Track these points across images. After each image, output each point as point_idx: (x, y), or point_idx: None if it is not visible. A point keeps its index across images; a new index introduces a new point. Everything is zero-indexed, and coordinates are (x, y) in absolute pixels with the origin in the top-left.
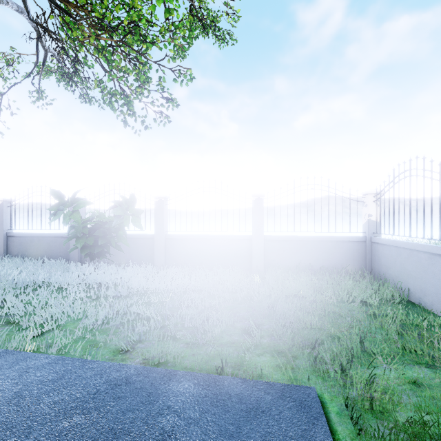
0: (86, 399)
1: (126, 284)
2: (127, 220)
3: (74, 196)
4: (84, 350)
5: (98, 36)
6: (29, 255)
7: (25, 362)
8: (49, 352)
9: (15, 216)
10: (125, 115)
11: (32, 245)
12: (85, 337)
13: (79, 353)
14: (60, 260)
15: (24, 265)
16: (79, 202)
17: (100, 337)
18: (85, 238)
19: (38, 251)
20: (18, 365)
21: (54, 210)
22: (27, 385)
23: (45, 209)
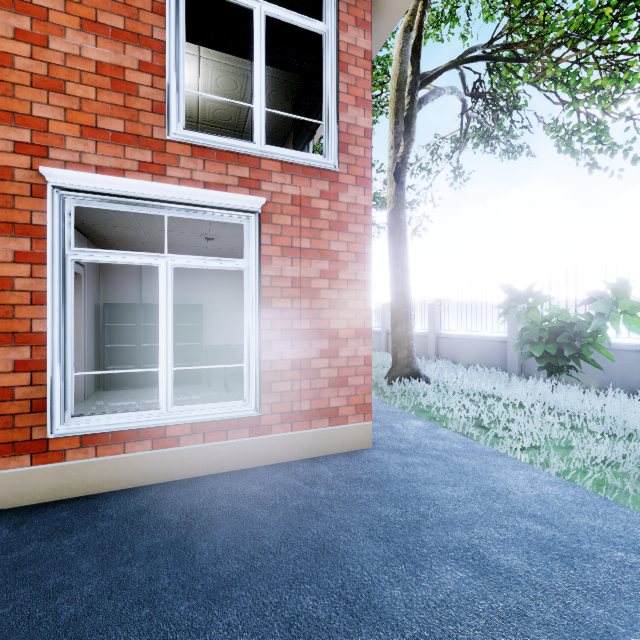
0: (637, 543)
1: (612, 420)
2: (615, 320)
3: (528, 290)
4: (593, 486)
5: (557, 61)
6: (459, 359)
7: (527, 471)
8: (545, 471)
9: (444, 316)
10: (590, 154)
11: (461, 349)
12: (584, 471)
13: (590, 488)
14: (494, 369)
15: (459, 370)
16: (534, 297)
17: (614, 479)
18: (542, 345)
19: (467, 355)
20: (520, 470)
21: (504, 308)
22: (545, 494)
23: (476, 307)
